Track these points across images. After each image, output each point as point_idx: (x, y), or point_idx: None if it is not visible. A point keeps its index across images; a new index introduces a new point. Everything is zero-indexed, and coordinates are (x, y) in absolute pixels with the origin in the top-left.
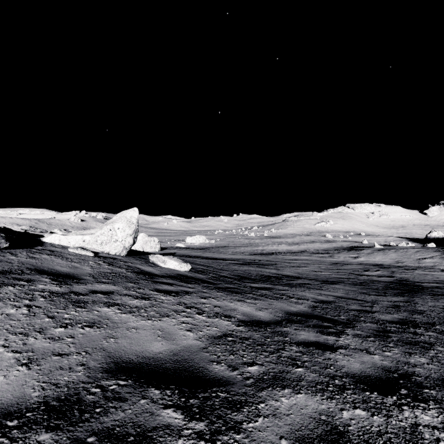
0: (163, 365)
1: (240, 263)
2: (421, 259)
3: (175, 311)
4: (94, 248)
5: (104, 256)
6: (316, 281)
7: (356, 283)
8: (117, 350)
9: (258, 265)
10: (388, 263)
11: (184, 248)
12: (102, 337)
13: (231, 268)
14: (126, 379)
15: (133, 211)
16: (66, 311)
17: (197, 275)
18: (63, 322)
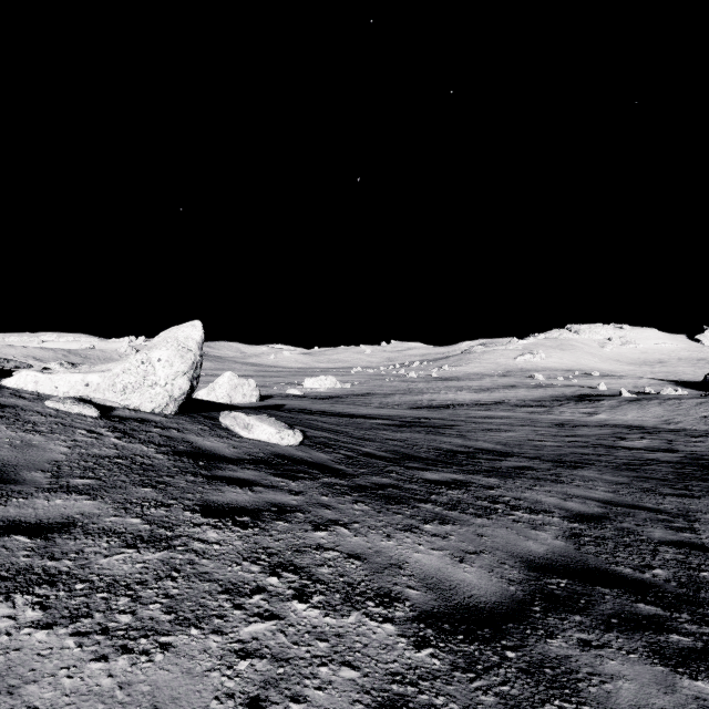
0: None
1: (395, 424)
2: (708, 418)
3: (229, 593)
4: (107, 400)
5: (123, 416)
6: (541, 461)
7: (617, 465)
8: None
9: (427, 428)
10: (652, 424)
11: (301, 397)
12: None
13: (380, 434)
14: None
15: (192, 328)
16: None
17: (314, 455)
18: None
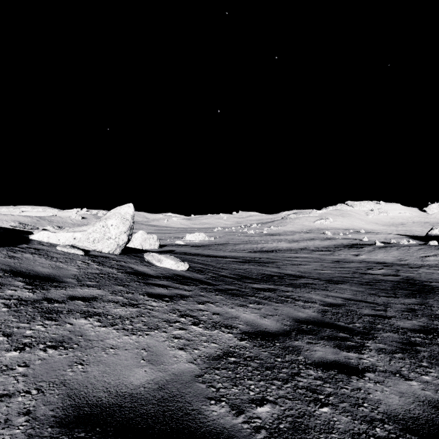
0: (142, 409)
1: (240, 261)
2: (424, 257)
3: (166, 322)
4: (85, 246)
5: (95, 254)
6: (320, 280)
7: (362, 282)
8: (83, 384)
9: (258, 263)
10: (391, 261)
11: (184, 246)
12: (67, 363)
13: (231, 266)
14: (85, 437)
15: (128, 207)
16: (30, 326)
17: (195, 275)
18: (21, 341)
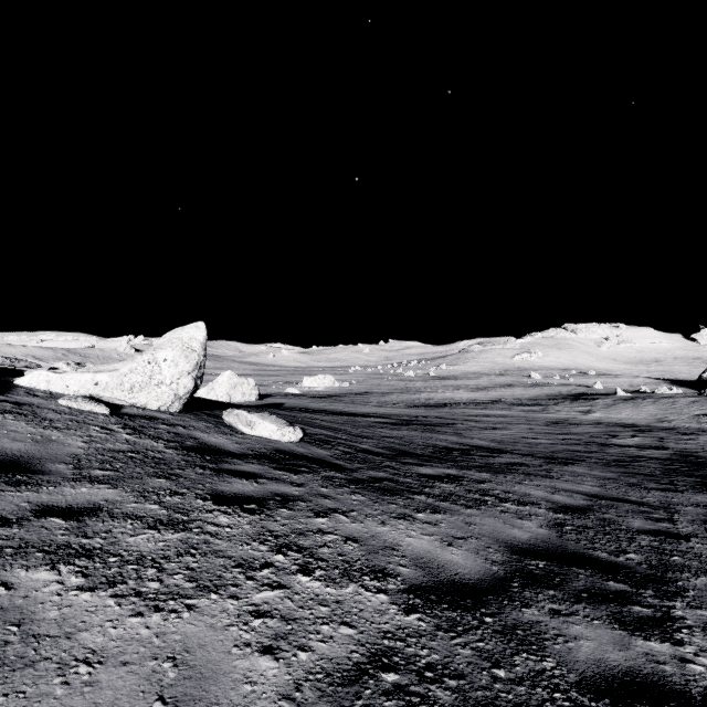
0: None
1: (392, 422)
2: (702, 416)
3: (242, 567)
4: (116, 398)
5: (132, 413)
6: (533, 458)
7: (607, 462)
8: None
9: (424, 426)
10: (645, 422)
11: (299, 396)
12: None
13: (377, 432)
14: None
15: (195, 329)
16: None
17: (313, 451)
18: None
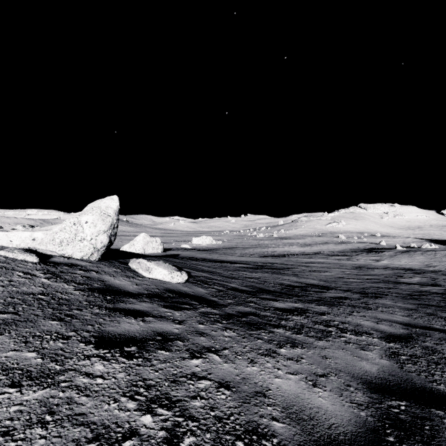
0: None
1: (251, 267)
2: None
3: (98, 441)
4: (49, 250)
5: (58, 261)
6: (352, 293)
7: (404, 296)
8: None
9: (272, 269)
10: (418, 267)
11: (190, 249)
12: None
13: (241, 274)
14: None
15: (111, 200)
16: None
17: (195, 290)
18: None
